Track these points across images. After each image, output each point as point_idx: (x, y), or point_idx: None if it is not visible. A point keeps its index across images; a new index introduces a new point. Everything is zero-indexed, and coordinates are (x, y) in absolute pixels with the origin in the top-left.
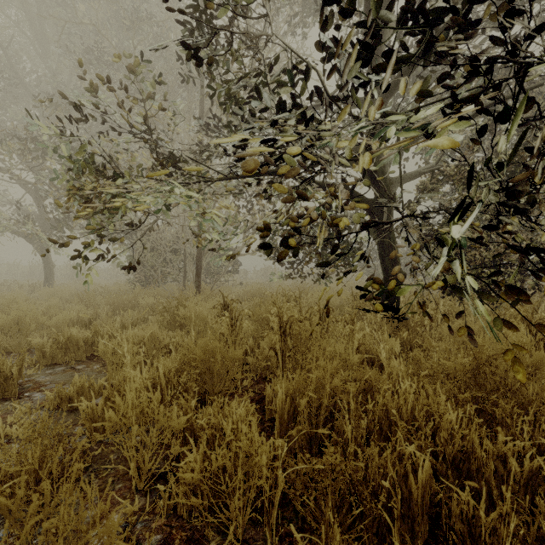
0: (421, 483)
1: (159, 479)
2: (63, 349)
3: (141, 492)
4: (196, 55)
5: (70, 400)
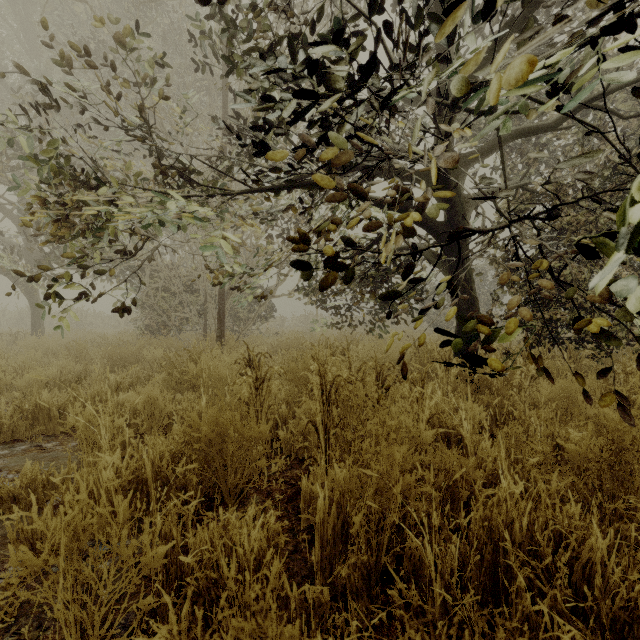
0: None
1: None
2: (29, 420)
3: None
4: None
5: (14, 500)
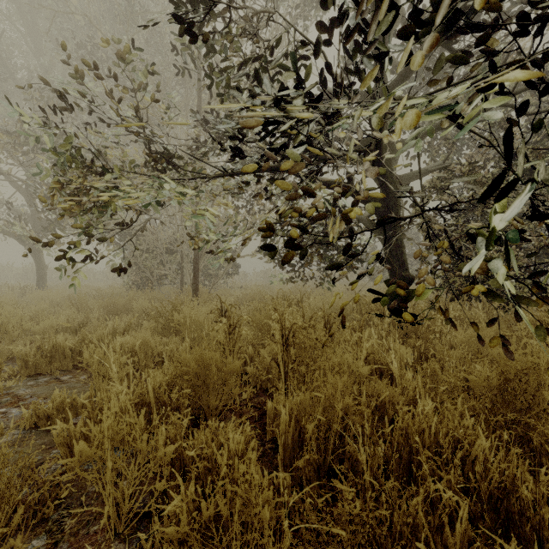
0: (460, 536)
1: (143, 518)
2: (48, 358)
3: (120, 537)
4: (189, 33)
5: (48, 418)
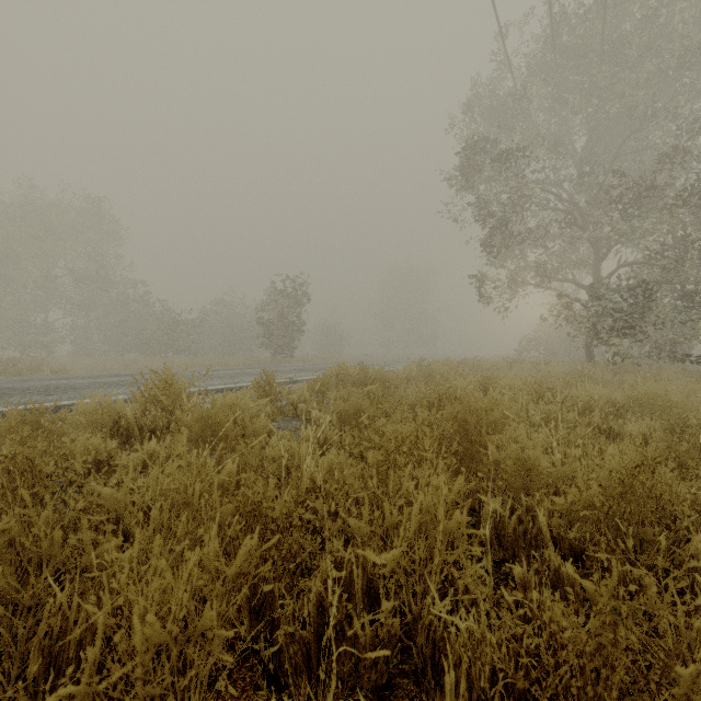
0: None
1: None
2: None
3: None
4: None
5: None
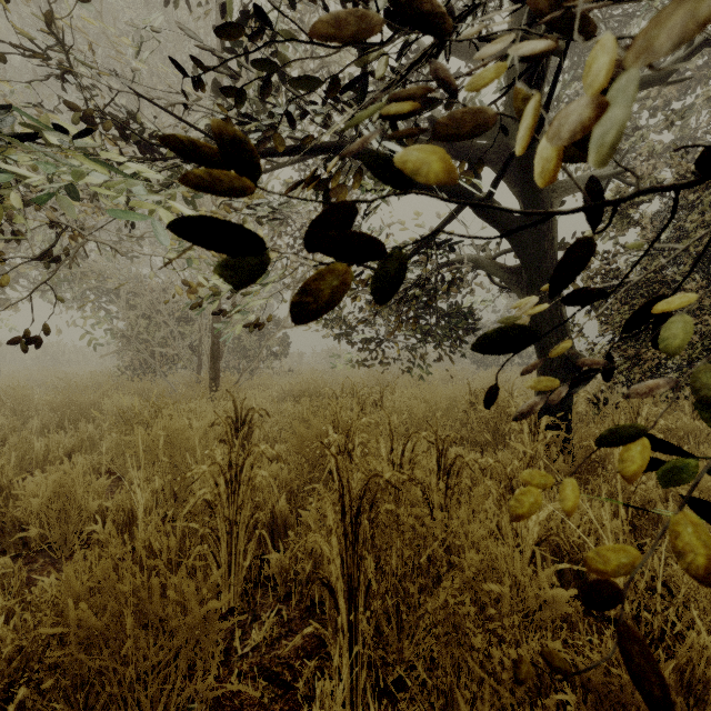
0: None
1: None
2: None
3: None
4: None
5: None
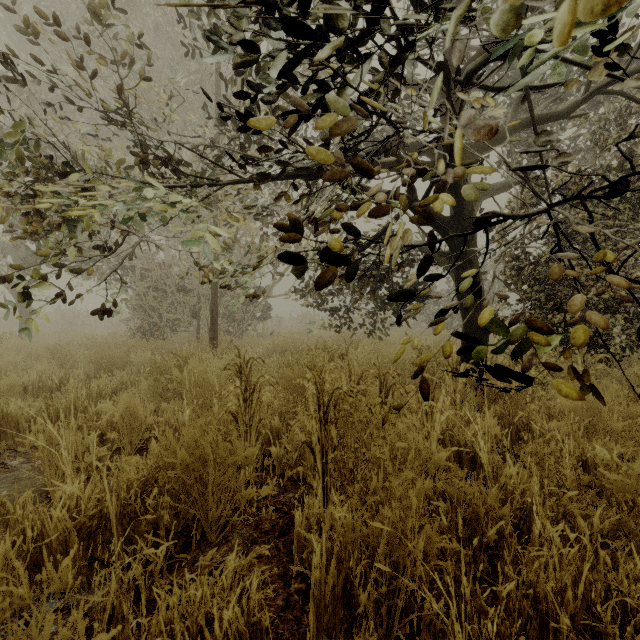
0: None
1: None
2: None
3: None
4: None
5: None
